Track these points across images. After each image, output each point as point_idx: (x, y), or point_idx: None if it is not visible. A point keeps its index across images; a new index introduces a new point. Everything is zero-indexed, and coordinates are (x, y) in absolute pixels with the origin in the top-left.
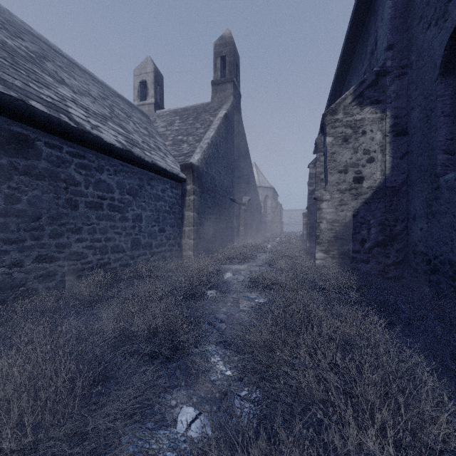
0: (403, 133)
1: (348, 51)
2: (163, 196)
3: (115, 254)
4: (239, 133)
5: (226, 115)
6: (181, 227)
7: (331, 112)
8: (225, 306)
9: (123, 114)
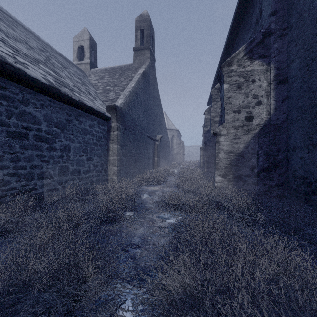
0: (284, 82)
1: (236, 24)
2: (91, 130)
3: (41, 180)
4: (154, 88)
5: (144, 72)
6: (107, 157)
7: (228, 64)
8: (141, 227)
9: (59, 64)
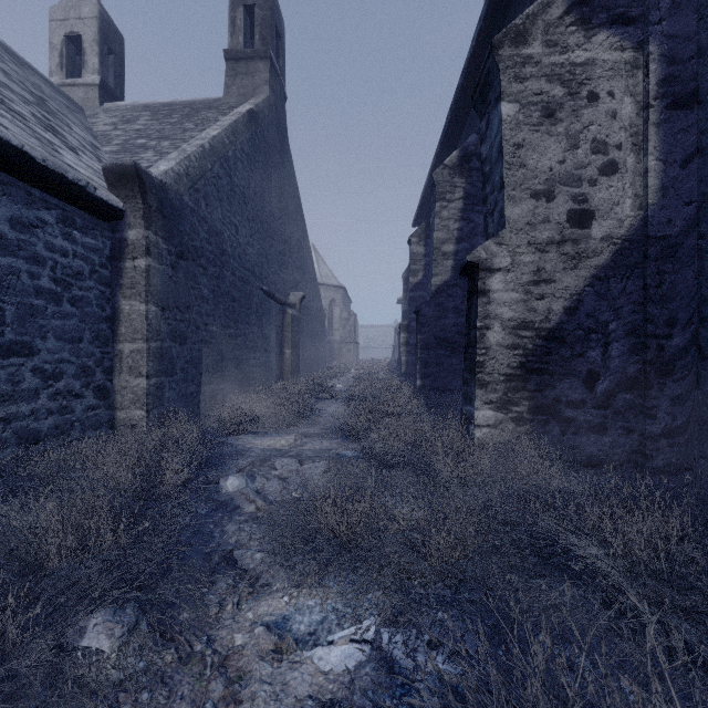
0: (688, 102)
1: None
2: (24, 242)
3: None
4: (283, 167)
5: (254, 114)
6: (110, 343)
7: (514, 38)
8: None
9: None
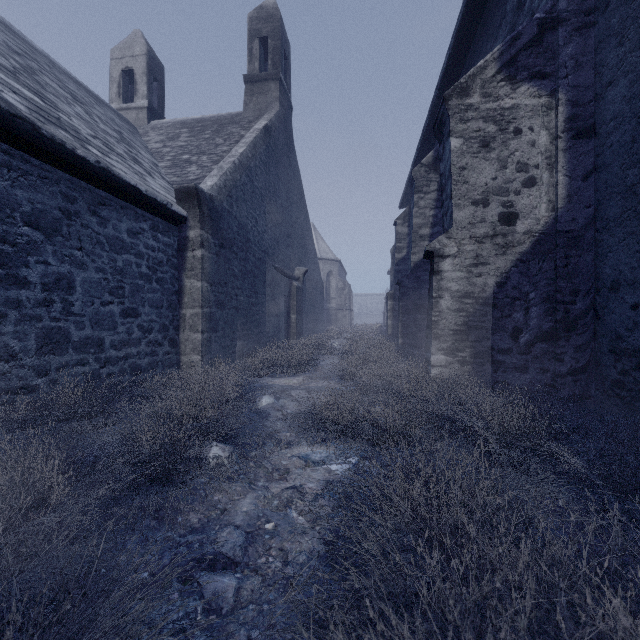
0: (588, 133)
1: (468, 22)
2: (133, 244)
3: None
4: (290, 165)
5: (268, 128)
6: (177, 309)
7: (460, 92)
8: (249, 491)
9: (64, 92)
